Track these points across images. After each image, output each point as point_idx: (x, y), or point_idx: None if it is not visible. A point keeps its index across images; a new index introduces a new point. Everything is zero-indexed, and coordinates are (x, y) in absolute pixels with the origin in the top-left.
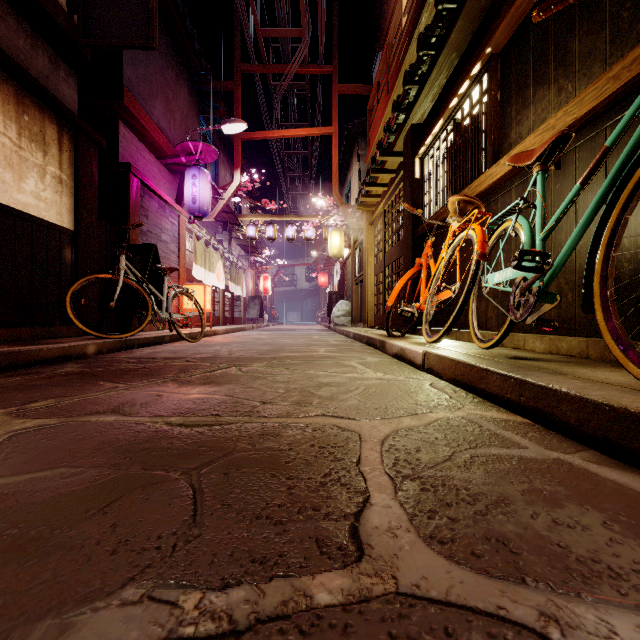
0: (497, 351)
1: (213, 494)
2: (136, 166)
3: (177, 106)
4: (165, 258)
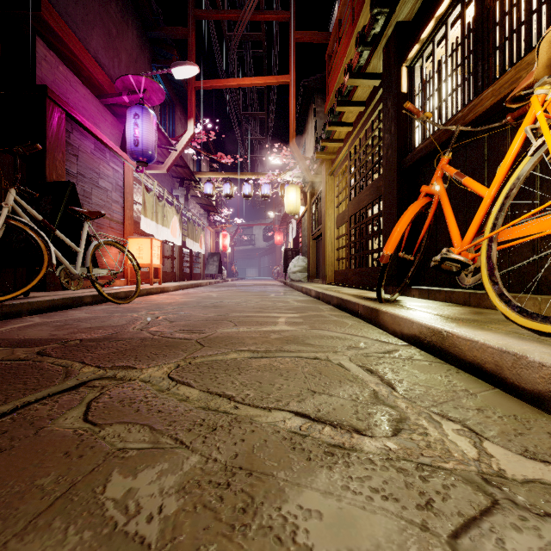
0: None
1: None
2: (64, 98)
3: (123, 46)
4: (104, 207)
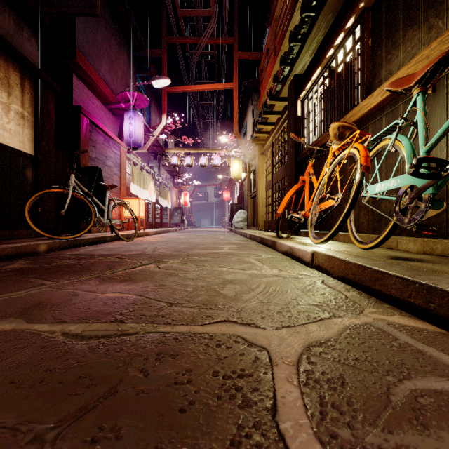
0: (375, 251)
1: None
2: (86, 109)
3: (119, 66)
4: (109, 178)
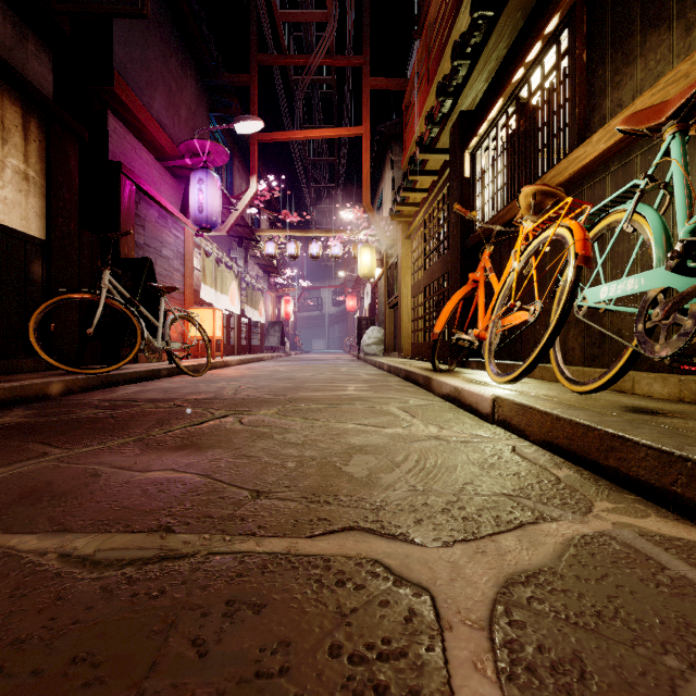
0: (598, 397)
1: None
2: (131, 167)
3: (182, 101)
4: (167, 277)
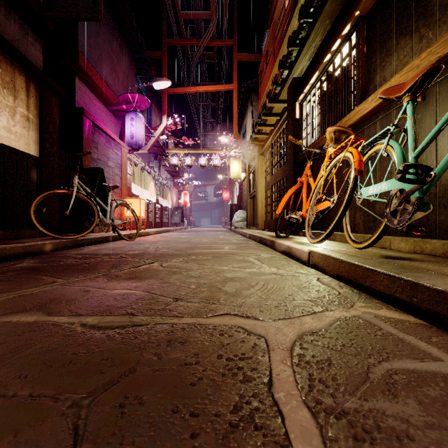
0: (369, 250)
1: (97, 447)
2: (89, 111)
3: (120, 68)
4: (111, 179)
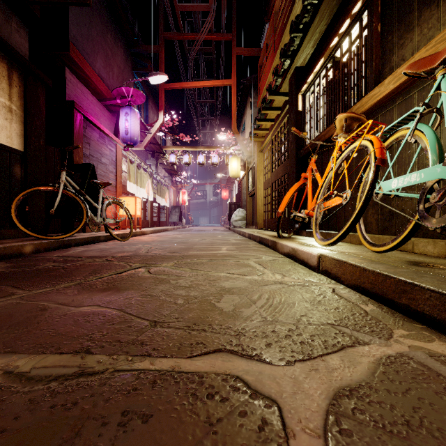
0: (390, 254)
1: None
2: (81, 105)
3: (115, 62)
4: (104, 176)
